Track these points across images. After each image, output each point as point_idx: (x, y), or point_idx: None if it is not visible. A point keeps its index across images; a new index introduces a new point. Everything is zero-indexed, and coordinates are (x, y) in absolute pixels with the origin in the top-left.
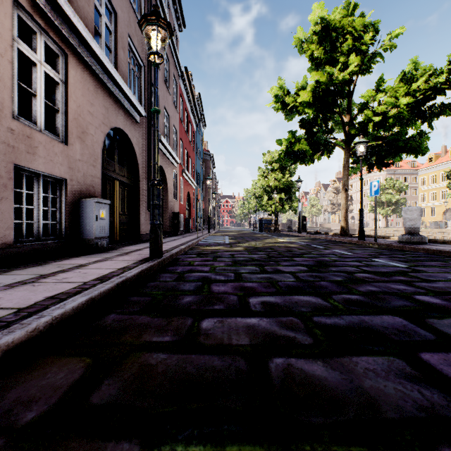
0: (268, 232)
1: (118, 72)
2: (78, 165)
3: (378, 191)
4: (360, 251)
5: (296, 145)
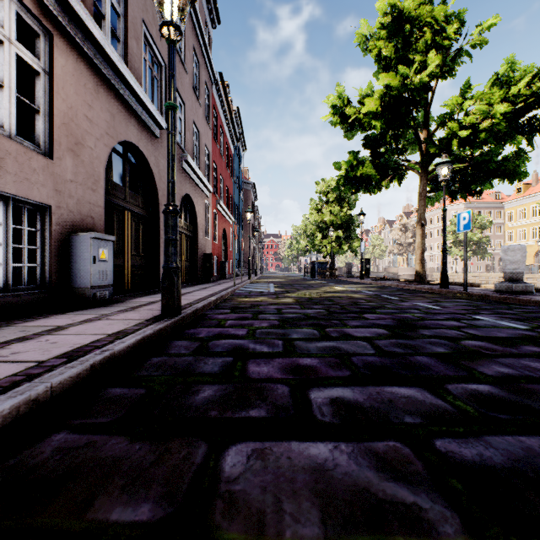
0: (323, 279)
1: (128, 68)
2: (69, 188)
3: (468, 225)
4: (449, 303)
5: (359, 169)
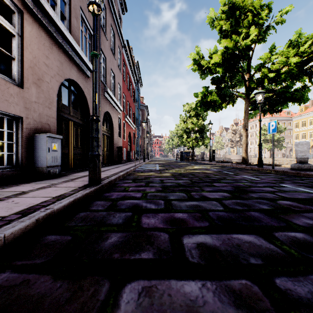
0: (187, 161)
1: (71, 35)
2: (34, 106)
3: (275, 129)
4: (264, 176)
5: (209, 96)
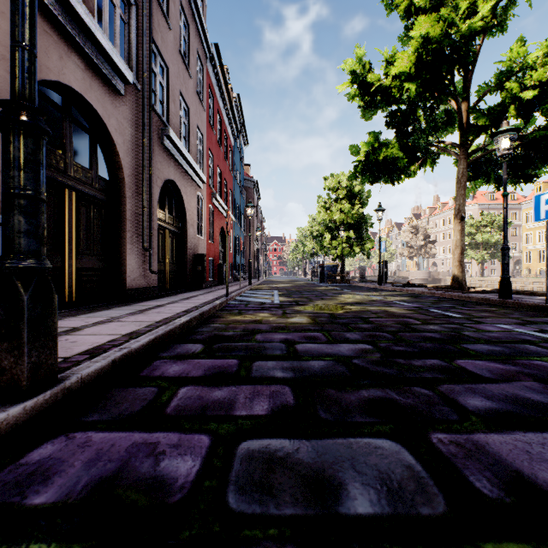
0: (333, 284)
1: None
2: None
3: None
4: None
5: (382, 151)
